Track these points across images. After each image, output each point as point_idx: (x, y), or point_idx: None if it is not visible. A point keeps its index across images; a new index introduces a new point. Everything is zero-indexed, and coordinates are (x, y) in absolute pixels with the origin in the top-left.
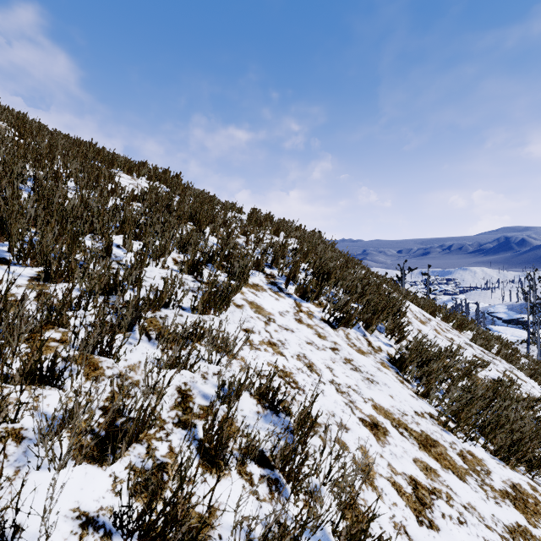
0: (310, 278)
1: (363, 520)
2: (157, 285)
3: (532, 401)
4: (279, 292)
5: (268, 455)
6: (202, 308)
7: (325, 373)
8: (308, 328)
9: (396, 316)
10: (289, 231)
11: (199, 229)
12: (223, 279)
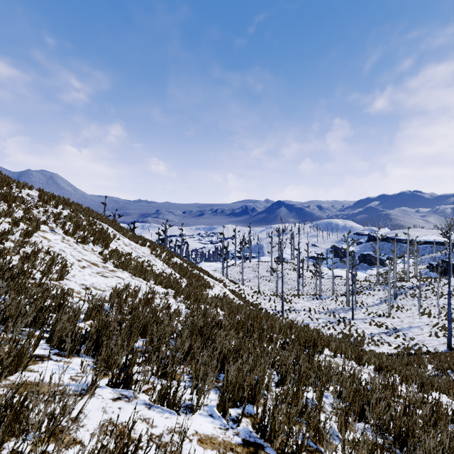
0: (69, 228)
1: (66, 262)
2: (2, 229)
3: (149, 264)
4: (55, 233)
5: (48, 260)
6: (23, 236)
7: (68, 252)
8: (66, 244)
9: (109, 242)
10: (64, 206)
11: (10, 205)
12: (28, 228)
